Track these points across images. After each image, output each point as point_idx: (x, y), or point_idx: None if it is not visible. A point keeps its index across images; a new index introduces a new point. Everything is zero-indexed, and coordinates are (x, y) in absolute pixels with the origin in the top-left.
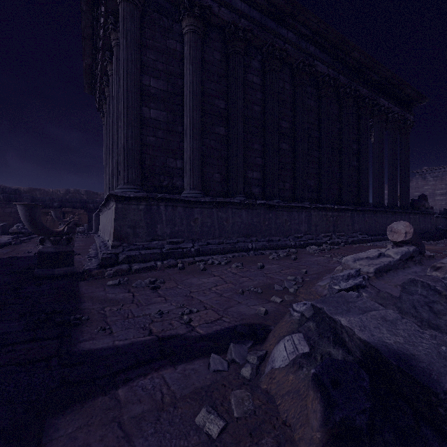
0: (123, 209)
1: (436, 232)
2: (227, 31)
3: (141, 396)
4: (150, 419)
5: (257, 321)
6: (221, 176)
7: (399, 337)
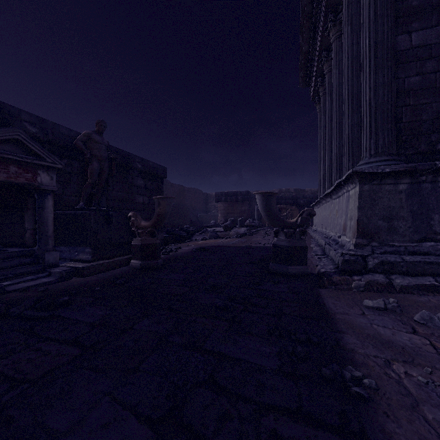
0: (371, 193)
1: None
2: None
3: None
4: None
5: None
6: None
7: None
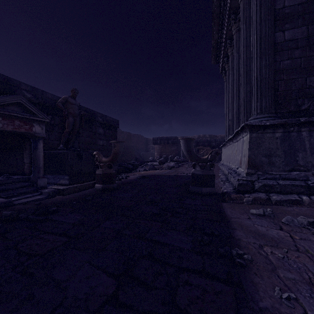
0: (257, 138)
1: None
2: None
3: None
4: None
5: None
6: None
7: None
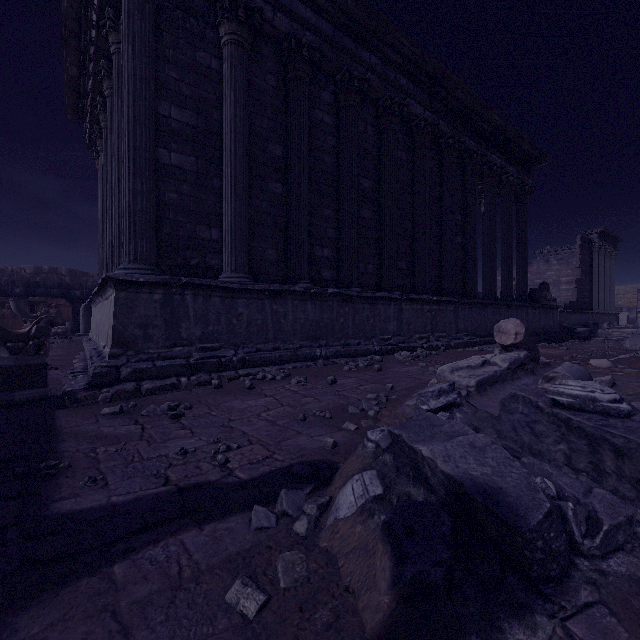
0: (128, 300)
1: (559, 332)
2: (285, 47)
3: (148, 572)
4: (160, 602)
5: (321, 457)
6: (277, 253)
7: (487, 467)
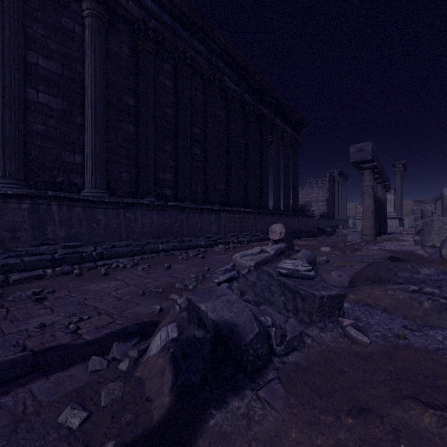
0: None
1: (316, 231)
2: (136, 27)
3: None
4: (4, 433)
5: (150, 319)
6: (130, 175)
7: (233, 313)
